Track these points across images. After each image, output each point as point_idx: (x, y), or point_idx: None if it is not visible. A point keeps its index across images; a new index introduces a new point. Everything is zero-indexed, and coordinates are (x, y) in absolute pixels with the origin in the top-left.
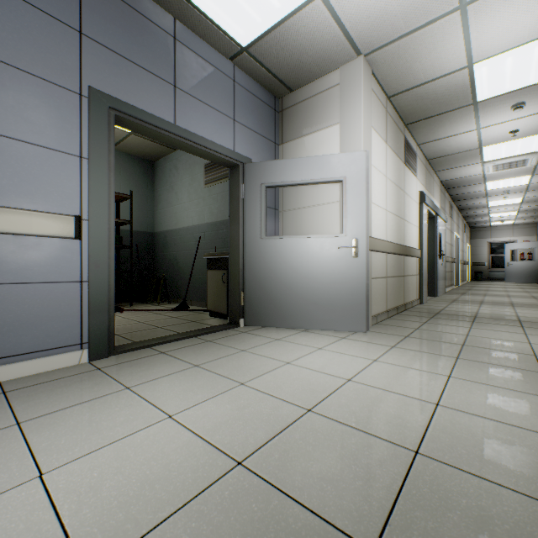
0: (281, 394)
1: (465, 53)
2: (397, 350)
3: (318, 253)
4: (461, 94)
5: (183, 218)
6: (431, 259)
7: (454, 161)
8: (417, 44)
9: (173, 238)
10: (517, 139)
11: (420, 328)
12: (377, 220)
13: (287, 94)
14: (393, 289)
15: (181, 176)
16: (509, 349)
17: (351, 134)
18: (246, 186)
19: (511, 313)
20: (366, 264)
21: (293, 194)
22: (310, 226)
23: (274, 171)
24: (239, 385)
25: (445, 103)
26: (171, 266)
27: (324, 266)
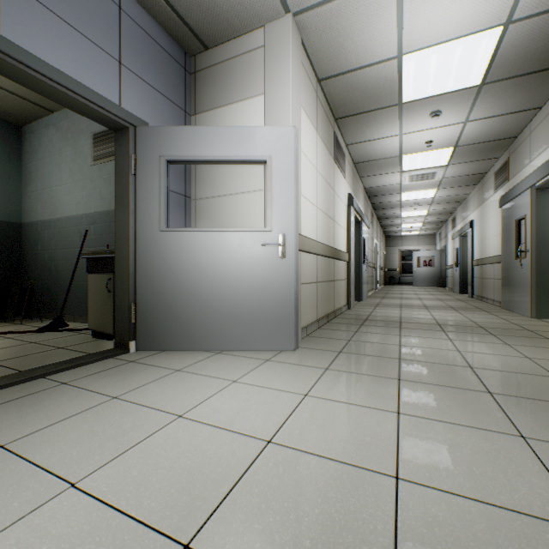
0: (141, 504)
1: (396, 38)
2: (332, 375)
3: (236, 252)
4: (389, 91)
5: (64, 204)
6: (357, 264)
7: (377, 168)
8: (351, 14)
9: (49, 231)
10: (430, 150)
11: (353, 339)
12: (308, 217)
13: (202, 52)
14: (324, 295)
15: (61, 149)
16: (445, 360)
17: (278, 107)
18: (139, 157)
19: (429, 316)
20: (296, 266)
21: (209, 179)
22: (230, 219)
23: (178, 140)
24: (65, 490)
25: (373, 99)
26: (47, 270)
27: (245, 269)
